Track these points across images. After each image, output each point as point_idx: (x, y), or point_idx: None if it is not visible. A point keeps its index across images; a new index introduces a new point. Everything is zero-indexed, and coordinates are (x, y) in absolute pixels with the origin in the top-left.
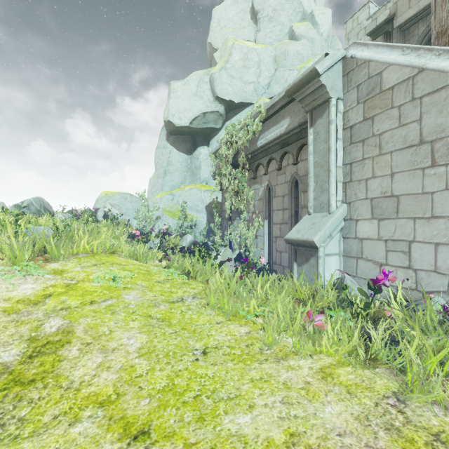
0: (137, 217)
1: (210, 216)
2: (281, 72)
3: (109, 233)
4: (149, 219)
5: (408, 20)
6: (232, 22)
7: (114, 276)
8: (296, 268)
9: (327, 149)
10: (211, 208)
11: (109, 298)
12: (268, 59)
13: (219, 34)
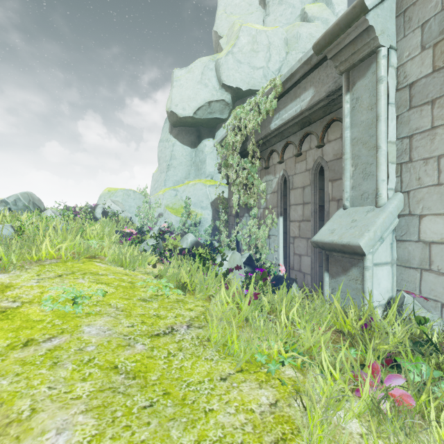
0: (138, 214)
1: (216, 213)
2: (293, 55)
3: (98, 232)
4: (151, 216)
5: None
6: (239, 8)
7: (76, 296)
8: (328, 280)
9: (374, 118)
10: (217, 204)
11: (58, 334)
12: (278, 42)
13: (225, 22)
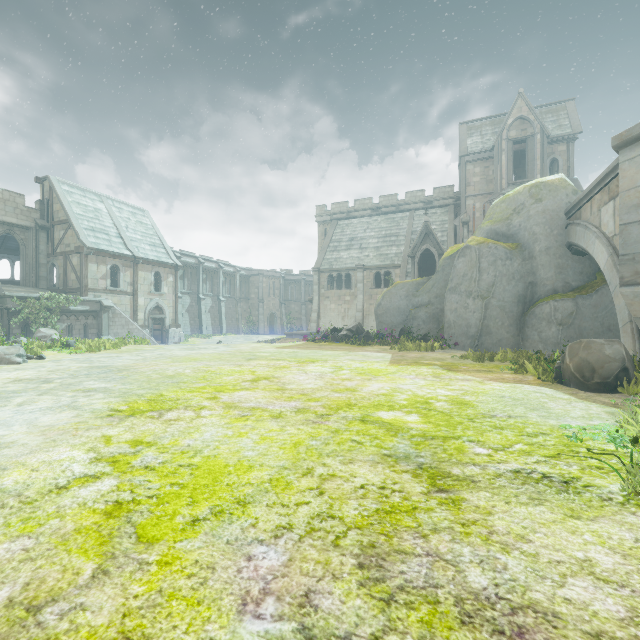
0: None
1: None
2: None
3: None
4: None
5: None
6: None
7: None
8: None
9: (108, 321)
10: None
11: None
12: None
13: None
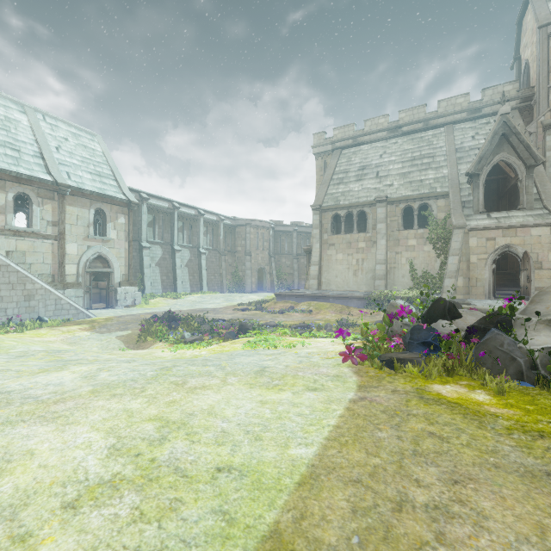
0: None
1: None
2: None
3: None
4: None
5: None
6: None
7: None
8: None
9: None
10: None
11: None
12: None
13: None
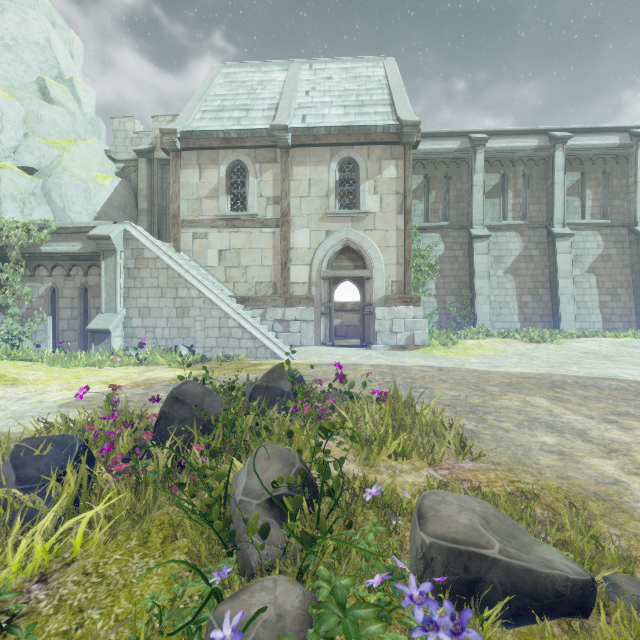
0: None
1: None
2: (37, 143)
3: None
4: None
5: (165, 159)
6: None
7: None
8: (94, 347)
9: (115, 277)
10: None
11: None
12: (15, 118)
13: None
